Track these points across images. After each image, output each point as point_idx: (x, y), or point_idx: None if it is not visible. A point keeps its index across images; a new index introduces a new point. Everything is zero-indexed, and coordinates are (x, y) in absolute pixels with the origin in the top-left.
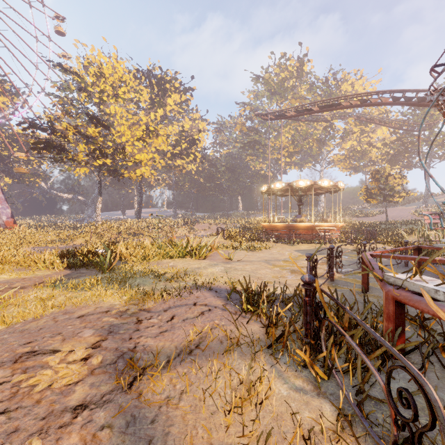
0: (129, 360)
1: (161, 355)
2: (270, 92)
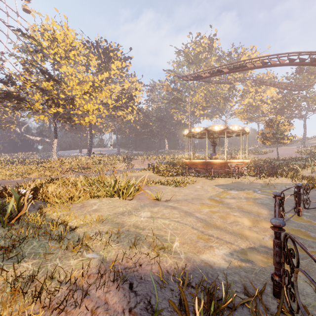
0: None
1: None
2: (188, 62)
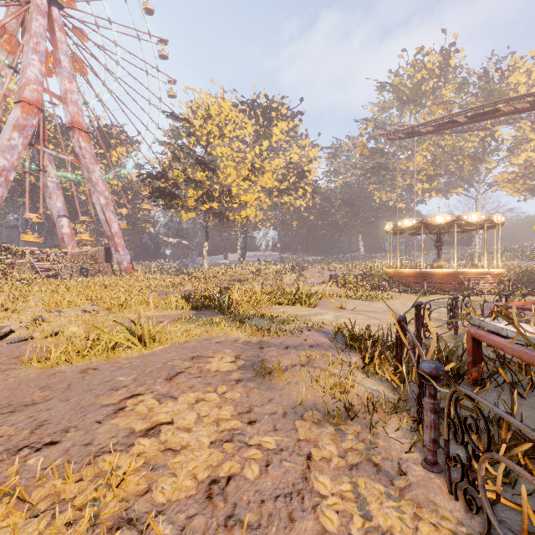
0: (263, 362)
1: (282, 366)
2: (400, 100)
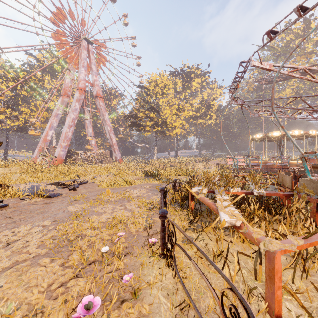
0: (156, 186)
1: None
2: (275, 54)
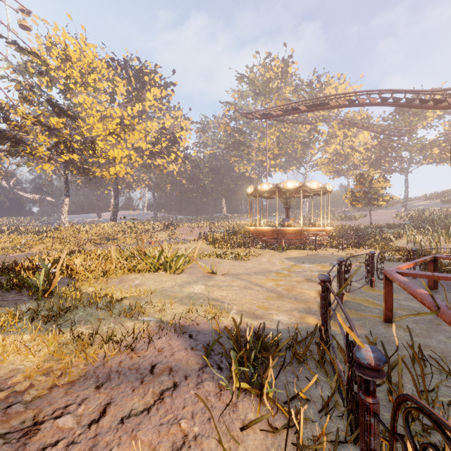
0: None
1: None
2: (254, 92)
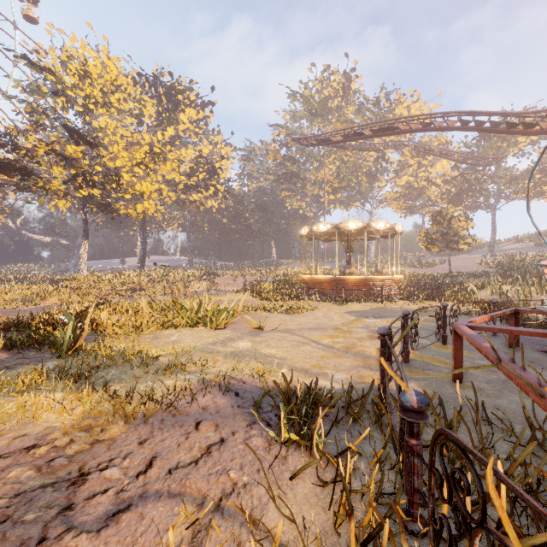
0: None
1: None
2: (310, 112)
